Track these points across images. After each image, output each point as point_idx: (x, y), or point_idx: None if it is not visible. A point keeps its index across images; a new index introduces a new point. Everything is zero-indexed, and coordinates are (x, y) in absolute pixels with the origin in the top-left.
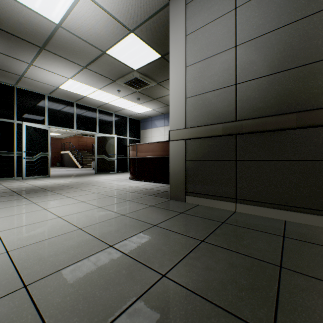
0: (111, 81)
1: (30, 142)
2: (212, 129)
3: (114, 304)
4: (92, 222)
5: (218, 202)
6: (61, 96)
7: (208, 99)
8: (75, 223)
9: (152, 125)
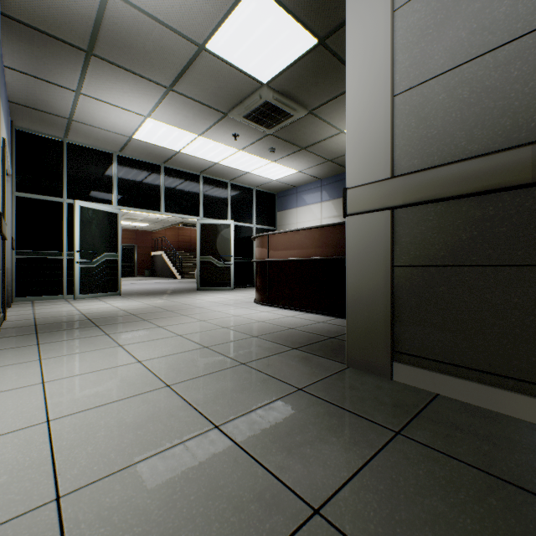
0: (220, 114)
1: (87, 235)
2: (491, 168)
3: None
4: (112, 462)
5: (514, 398)
6: (139, 155)
7: (469, 82)
8: (65, 459)
9: (297, 202)
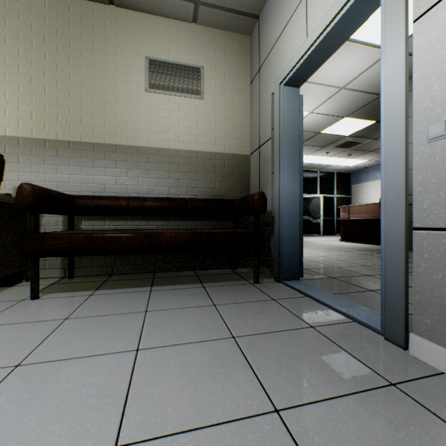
0: (321, 147)
1: None
2: None
3: (346, 266)
4: (325, 255)
5: None
6: None
7: None
8: (316, 254)
9: (367, 178)
